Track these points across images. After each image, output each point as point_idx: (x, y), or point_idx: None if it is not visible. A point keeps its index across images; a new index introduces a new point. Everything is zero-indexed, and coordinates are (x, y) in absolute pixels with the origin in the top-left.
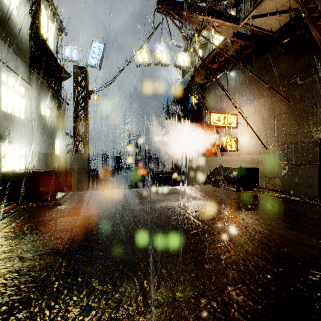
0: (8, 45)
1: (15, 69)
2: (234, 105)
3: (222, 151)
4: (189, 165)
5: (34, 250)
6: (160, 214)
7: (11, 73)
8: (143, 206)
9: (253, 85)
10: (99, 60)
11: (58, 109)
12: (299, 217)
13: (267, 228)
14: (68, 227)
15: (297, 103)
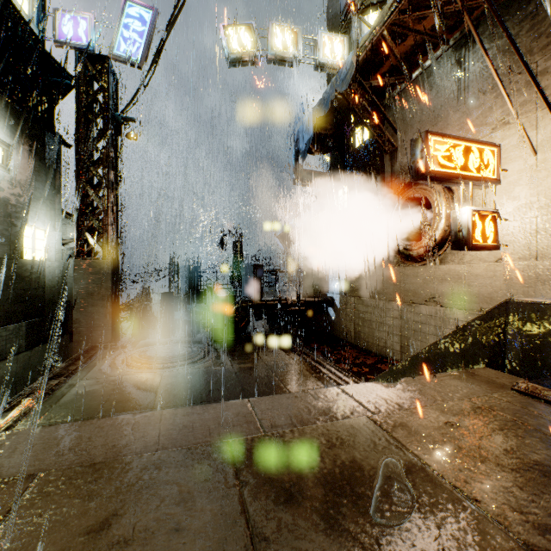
0: None
1: None
2: (536, 84)
3: (459, 248)
4: (346, 286)
5: None
6: None
7: None
8: None
9: None
10: (140, 47)
11: (35, 151)
12: None
13: None
14: None
15: None
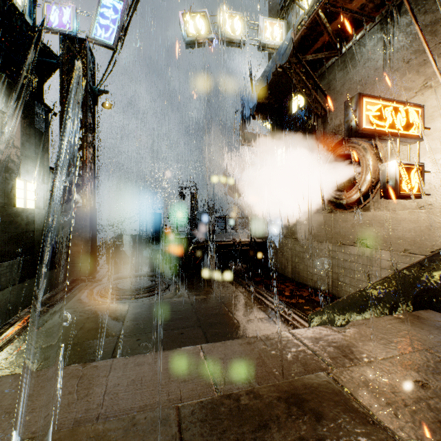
0: None
1: None
2: None
3: (387, 196)
4: (284, 230)
5: None
6: None
7: None
8: None
9: None
10: (113, 32)
11: (26, 117)
12: None
13: None
14: None
15: None
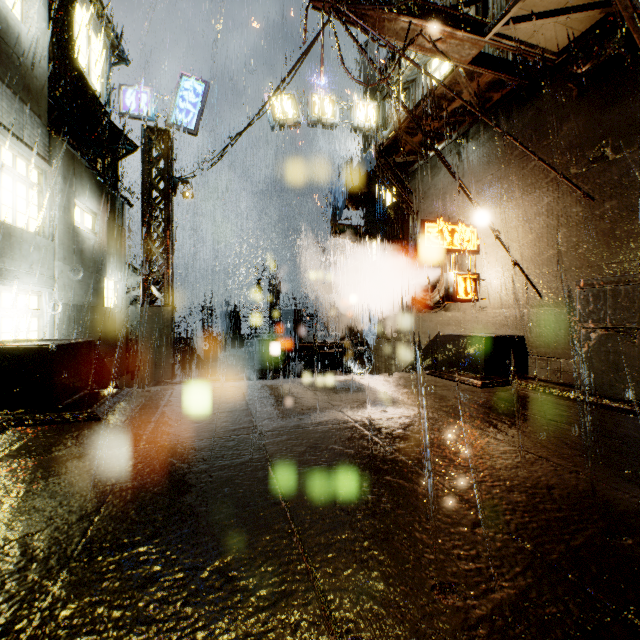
0: (2, 80)
1: (18, 131)
2: (474, 205)
3: (449, 301)
4: (378, 330)
5: (5, 545)
6: (320, 444)
7: (7, 139)
8: (281, 423)
9: (511, 163)
10: (194, 116)
11: (110, 214)
12: (637, 451)
13: (569, 481)
14: (105, 477)
15: (606, 200)
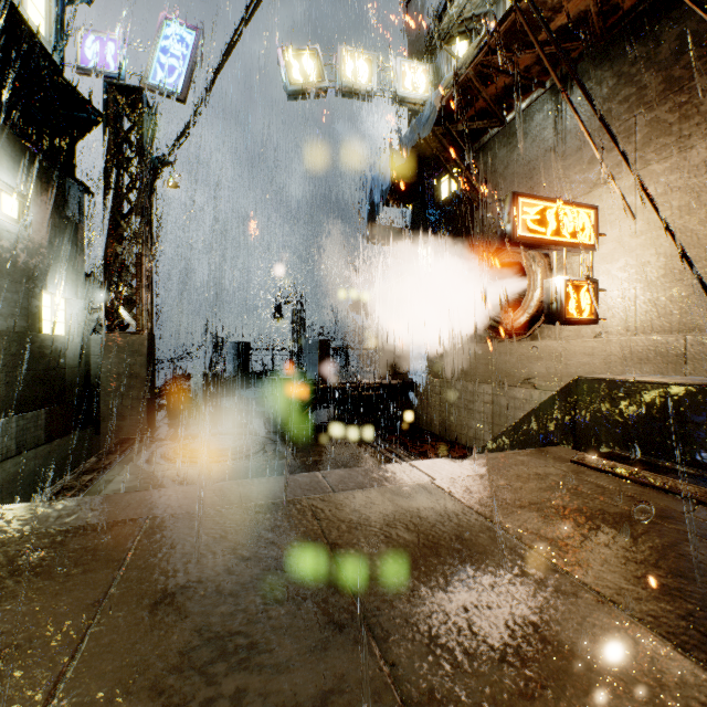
0: None
1: None
2: (621, 151)
3: (551, 322)
4: (430, 367)
5: None
6: None
7: None
8: None
9: (656, 103)
10: (181, 75)
11: (55, 202)
12: None
13: None
14: None
15: None
